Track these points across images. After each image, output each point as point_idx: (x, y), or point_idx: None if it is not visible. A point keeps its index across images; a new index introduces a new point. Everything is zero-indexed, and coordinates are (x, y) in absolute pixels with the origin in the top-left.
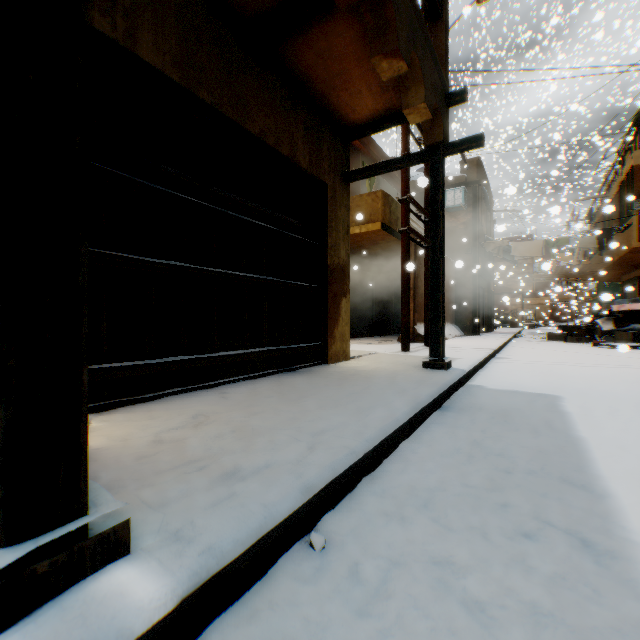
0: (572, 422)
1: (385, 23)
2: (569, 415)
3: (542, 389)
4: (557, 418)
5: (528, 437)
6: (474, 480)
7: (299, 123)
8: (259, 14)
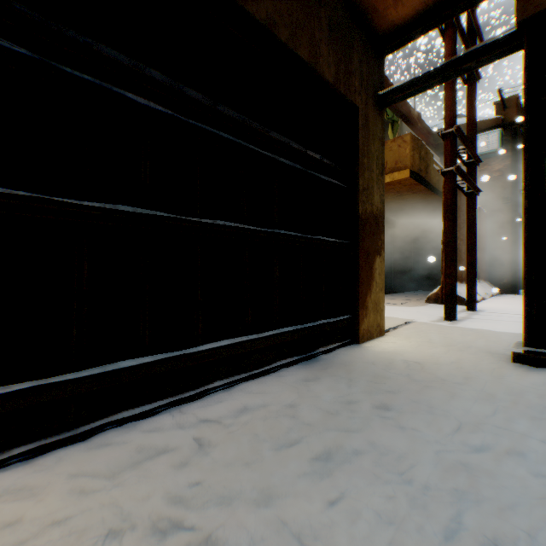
0: None
1: None
2: None
3: None
4: None
5: None
6: None
7: (322, 20)
8: None
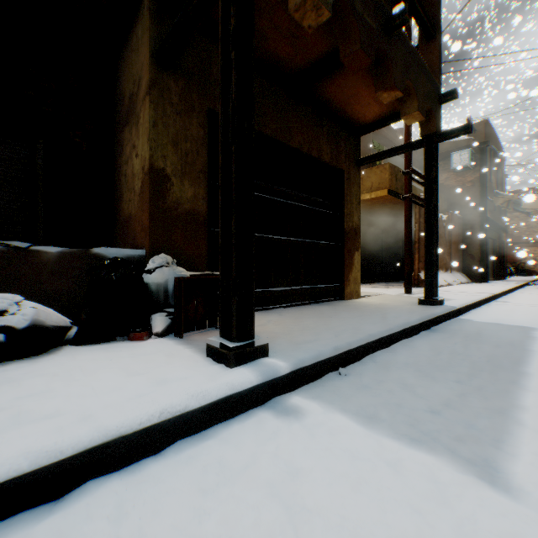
0: (532, 342)
1: (385, 70)
2: (534, 339)
3: (523, 323)
4: (521, 340)
5: (488, 347)
6: (437, 362)
7: (324, 132)
8: (299, 73)
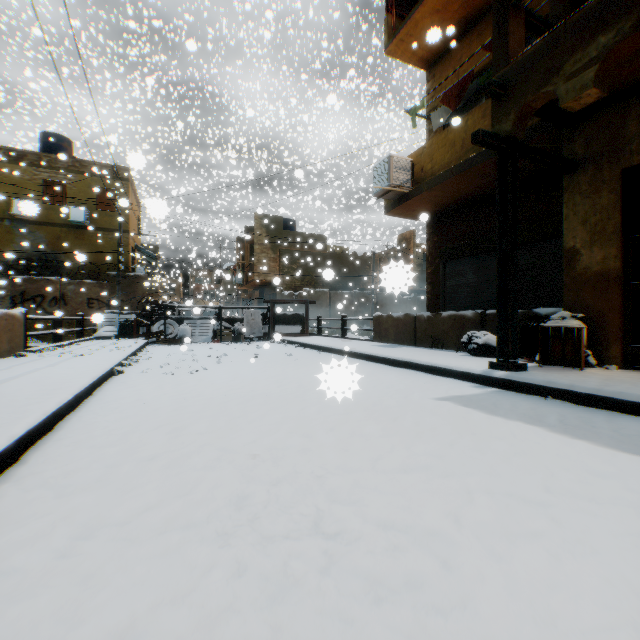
0: None
1: None
2: None
3: None
4: None
5: None
6: (628, 431)
7: None
8: None
